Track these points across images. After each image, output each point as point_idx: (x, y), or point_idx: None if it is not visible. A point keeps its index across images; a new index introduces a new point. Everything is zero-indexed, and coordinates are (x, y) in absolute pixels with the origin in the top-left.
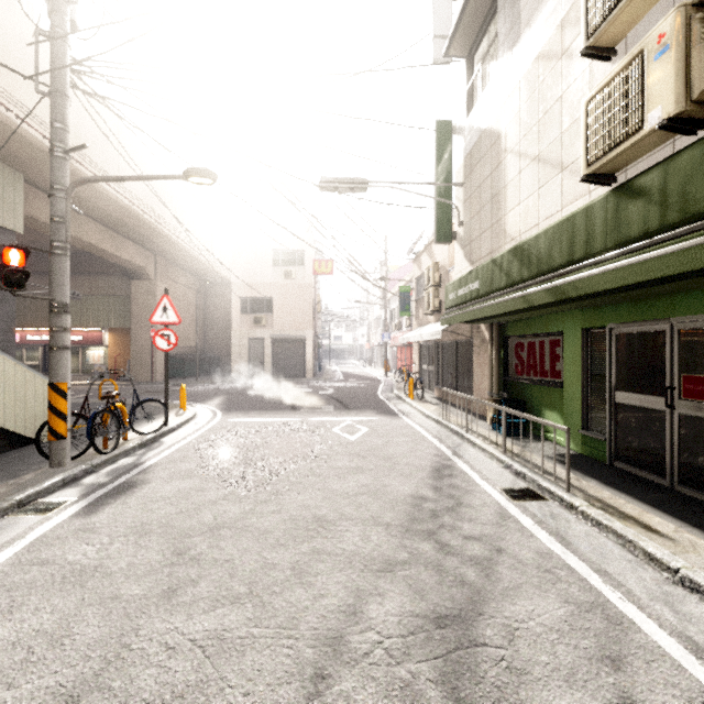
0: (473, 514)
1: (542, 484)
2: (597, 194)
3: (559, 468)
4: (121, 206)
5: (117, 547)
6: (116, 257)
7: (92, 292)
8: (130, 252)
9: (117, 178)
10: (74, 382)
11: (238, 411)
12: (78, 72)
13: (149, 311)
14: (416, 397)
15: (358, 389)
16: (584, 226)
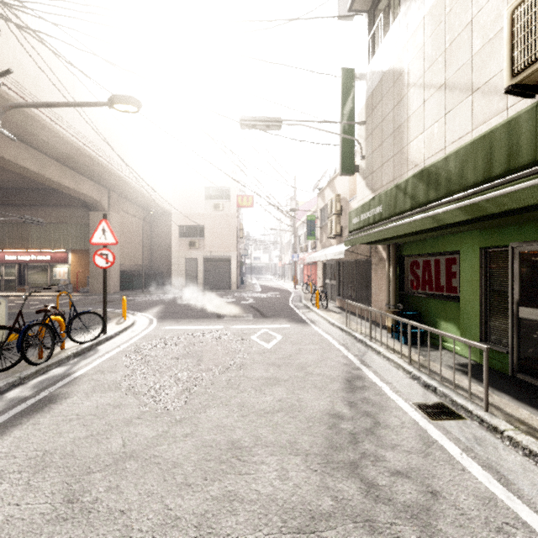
0: (394, 437)
1: (457, 400)
2: (517, 109)
3: (465, 379)
4: (76, 148)
5: (3, 489)
6: (75, 192)
7: (58, 220)
8: (87, 188)
9: (44, 104)
10: (43, 293)
11: (171, 319)
12: (10, 5)
13: None
14: (321, 306)
15: (273, 299)
16: (506, 140)
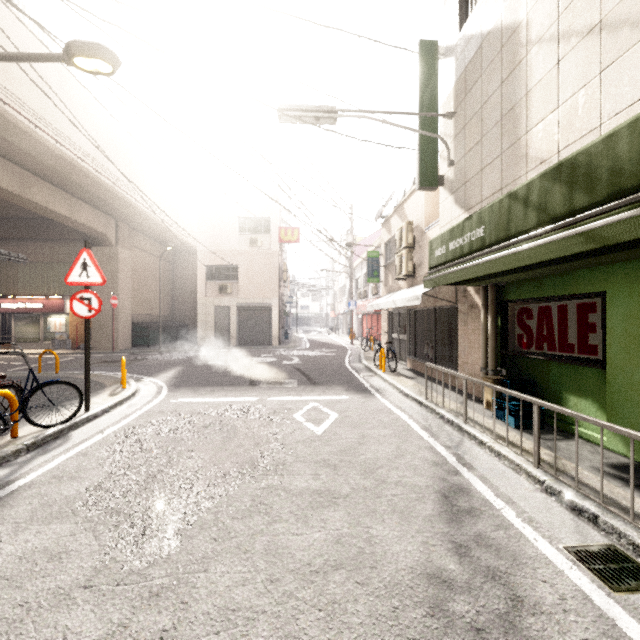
0: None
1: None
2: None
3: (636, 497)
4: (67, 161)
5: None
6: (71, 221)
7: (53, 258)
8: (87, 216)
9: None
10: (33, 350)
11: (188, 388)
12: None
13: (110, 278)
14: (387, 369)
15: (324, 359)
16: None
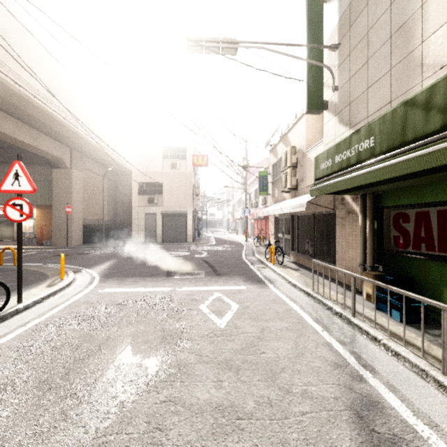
0: None
1: None
2: None
3: None
4: (26, 99)
5: None
6: (34, 148)
7: None
8: (47, 145)
9: None
10: (8, 246)
11: (115, 278)
12: None
13: (66, 192)
14: (275, 261)
15: (226, 253)
16: None
